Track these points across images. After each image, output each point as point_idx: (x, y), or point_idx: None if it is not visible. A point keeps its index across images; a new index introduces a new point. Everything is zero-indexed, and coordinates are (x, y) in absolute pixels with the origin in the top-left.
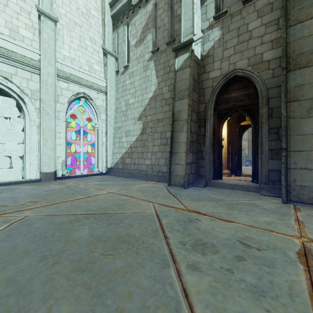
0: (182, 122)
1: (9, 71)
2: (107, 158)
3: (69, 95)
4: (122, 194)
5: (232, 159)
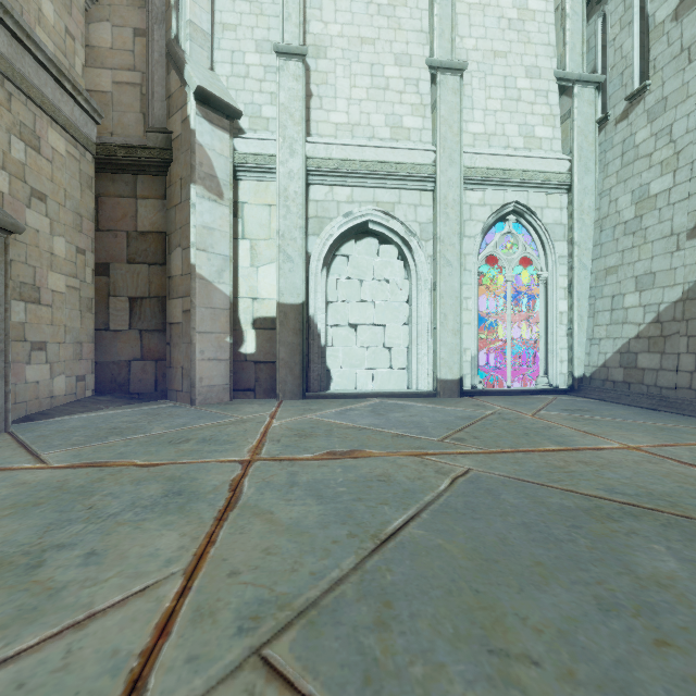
0: None
1: (391, 199)
2: (572, 353)
3: (485, 215)
4: (686, 461)
5: None
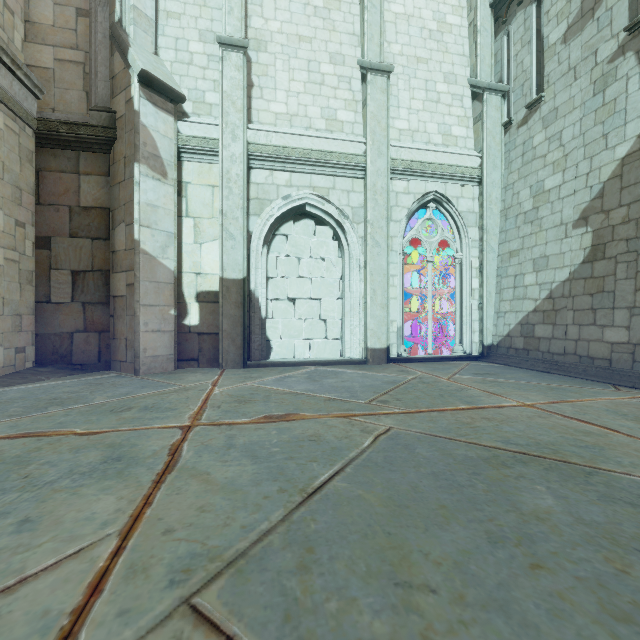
0: None
1: (326, 185)
2: (482, 324)
3: (409, 202)
4: (568, 415)
5: None
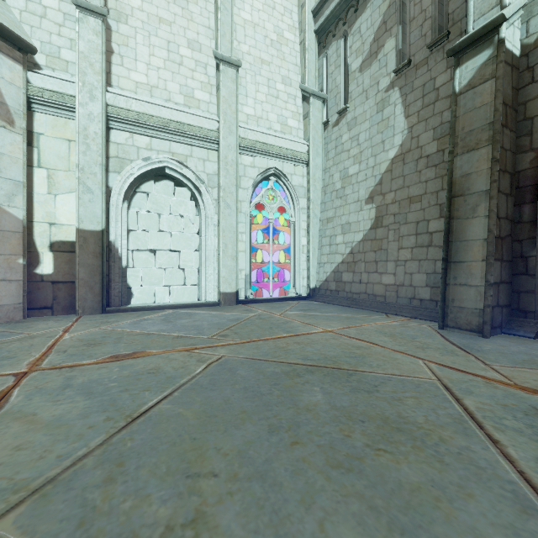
0: (473, 197)
1: (184, 152)
2: (309, 272)
3: (255, 174)
4: (352, 336)
5: None
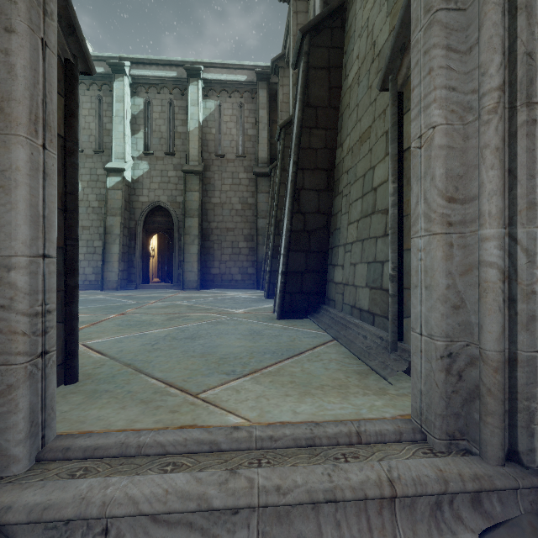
0: (115, 235)
1: None
2: None
3: None
4: None
5: (162, 269)
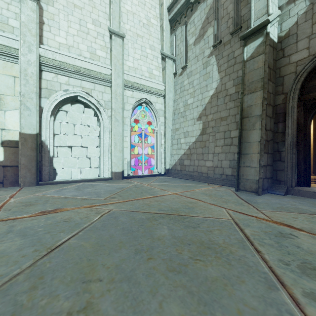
0: (253, 118)
1: (90, 87)
2: (165, 160)
3: (133, 102)
4: (187, 196)
5: None
